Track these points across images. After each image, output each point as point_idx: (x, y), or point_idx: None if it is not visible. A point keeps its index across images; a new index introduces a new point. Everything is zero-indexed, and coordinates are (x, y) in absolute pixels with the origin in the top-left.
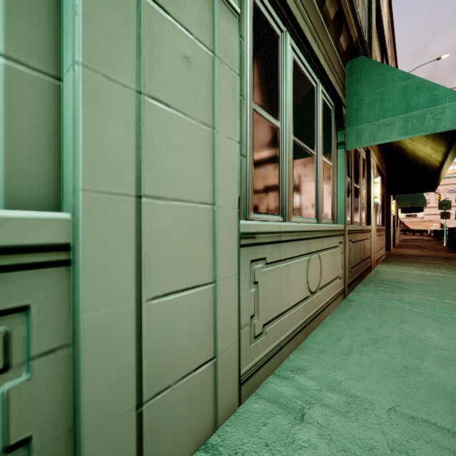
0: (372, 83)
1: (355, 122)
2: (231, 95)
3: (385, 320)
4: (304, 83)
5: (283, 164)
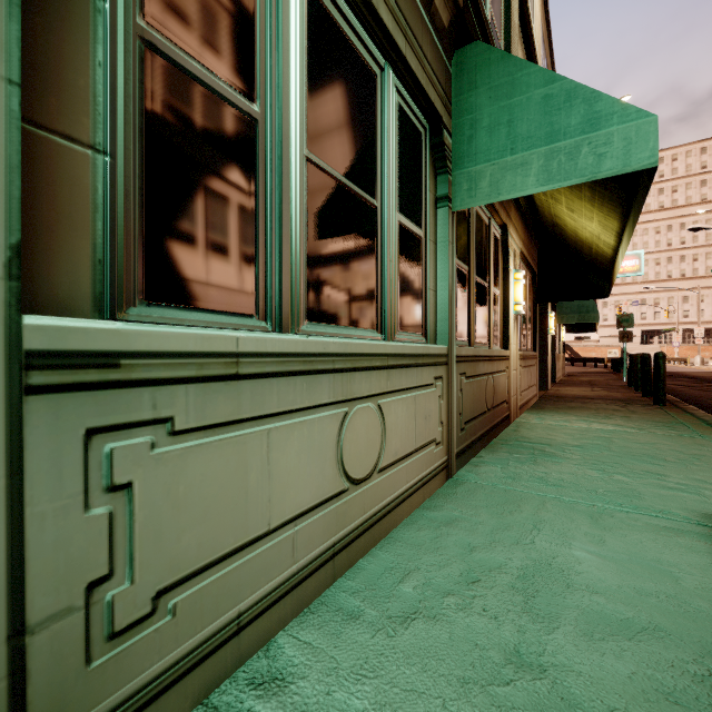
0: (494, 91)
1: (466, 161)
2: None
3: (507, 525)
4: (345, 53)
5: (272, 206)
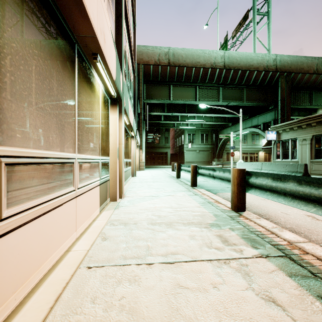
0: None
1: None
2: (309, 150)
3: None
4: None
5: None
